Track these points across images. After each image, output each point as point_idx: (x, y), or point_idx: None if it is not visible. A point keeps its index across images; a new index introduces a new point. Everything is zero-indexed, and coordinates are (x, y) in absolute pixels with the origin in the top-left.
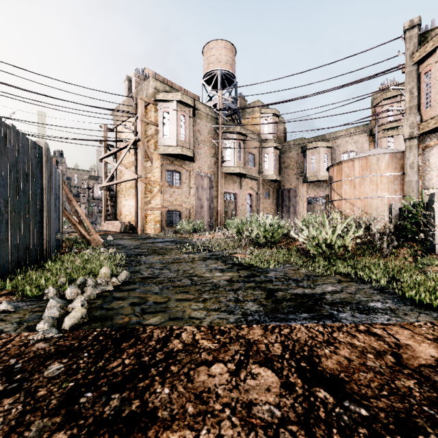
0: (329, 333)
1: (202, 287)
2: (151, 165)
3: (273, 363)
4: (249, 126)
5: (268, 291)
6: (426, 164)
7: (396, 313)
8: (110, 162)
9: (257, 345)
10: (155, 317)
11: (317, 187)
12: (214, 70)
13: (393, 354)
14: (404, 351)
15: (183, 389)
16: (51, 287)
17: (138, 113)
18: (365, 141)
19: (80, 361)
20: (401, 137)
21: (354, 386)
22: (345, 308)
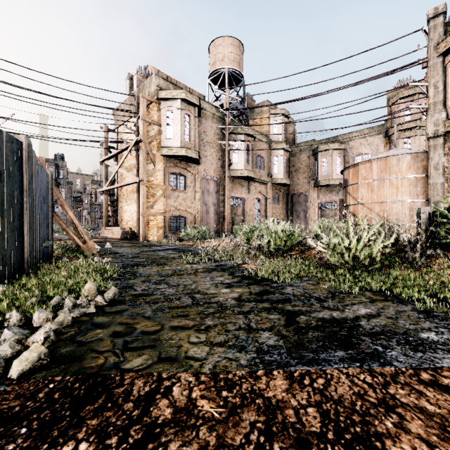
0: (382, 387)
1: (205, 309)
2: (154, 168)
3: None
4: (257, 128)
5: (287, 315)
6: None
7: None
8: (111, 165)
9: (282, 410)
10: (139, 357)
11: (329, 192)
12: (221, 69)
13: None
14: None
15: None
16: (14, 311)
17: (140, 113)
18: (380, 142)
19: (10, 445)
20: (419, 138)
21: None
22: (391, 341)
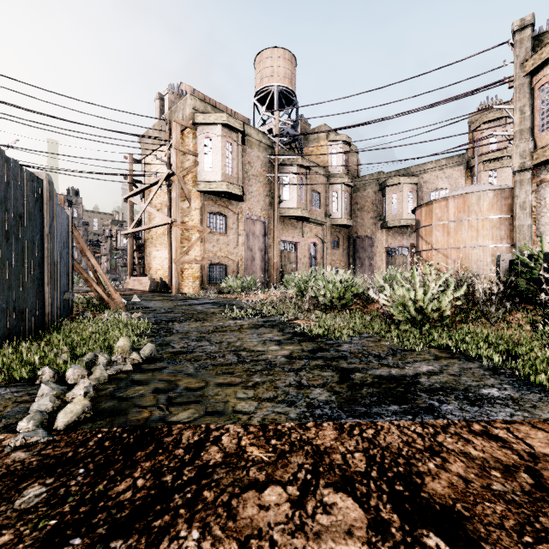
0: (431, 436)
1: (252, 366)
2: (189, 206)
3: (354, 486)
4: (313, 158)
5: (342, 372)
6: (541, 204)
7: (521, 405)
8: (137, 202)
9: (330, 455)
10: (185, 411)
11: (399, 235)
12: (269, 86)
13: (528, 471)
14: (544, 465)
15: (220, 531)
16: (47, 367)
17: (172, 140)
18: (460, 175)
19: (71, 481)
20: (506, 171)
21: (479, 526)
22: (449, 397)
